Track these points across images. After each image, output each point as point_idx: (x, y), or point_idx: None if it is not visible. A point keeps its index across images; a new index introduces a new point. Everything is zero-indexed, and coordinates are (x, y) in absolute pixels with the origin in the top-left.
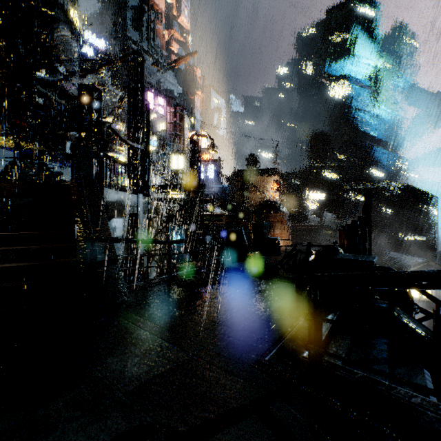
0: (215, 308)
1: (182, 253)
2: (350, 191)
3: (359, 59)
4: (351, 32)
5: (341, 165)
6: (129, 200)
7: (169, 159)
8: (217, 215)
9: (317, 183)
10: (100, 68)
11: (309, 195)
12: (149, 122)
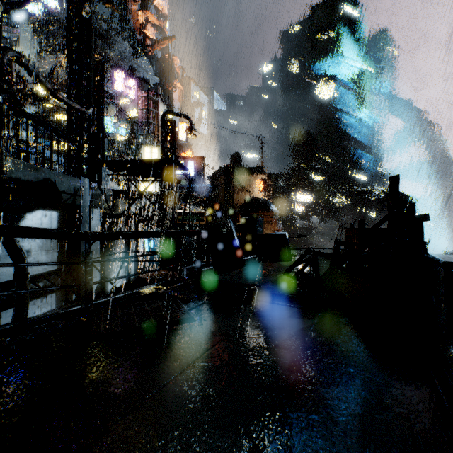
0: (158, 449)
1: (121, 258)
2: (335, 194)
3: (344, 59)
4: (336, 31)
5: (327, 167)
6: (66, 185)
7: (140, 151)
8: (196, 213)
9: (303, 185)
10: (28, 0)
11: (296, 196)
12: (102, 85)
